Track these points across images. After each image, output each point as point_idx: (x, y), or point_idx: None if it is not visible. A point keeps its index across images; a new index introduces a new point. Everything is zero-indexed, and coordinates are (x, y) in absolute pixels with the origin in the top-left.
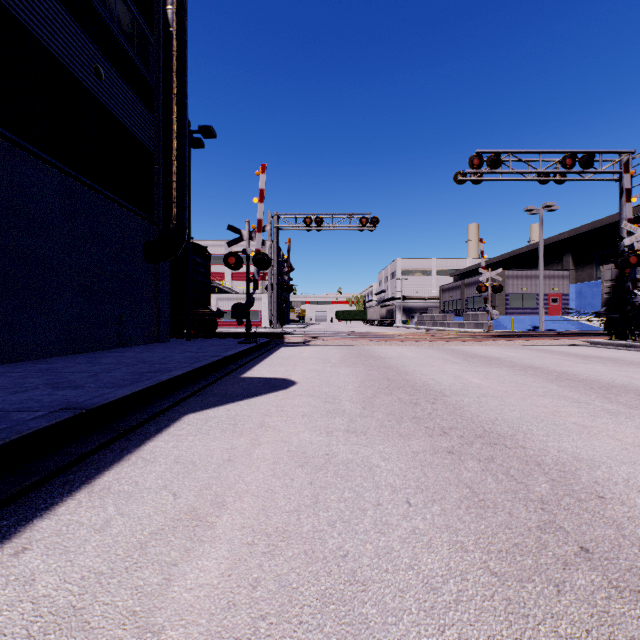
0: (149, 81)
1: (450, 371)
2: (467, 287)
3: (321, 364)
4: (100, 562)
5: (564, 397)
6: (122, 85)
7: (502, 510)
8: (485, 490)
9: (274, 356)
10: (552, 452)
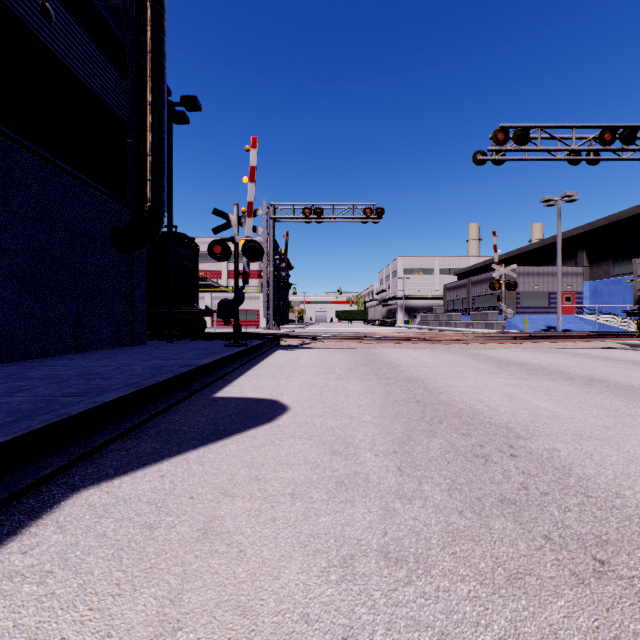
0: (120, 39)
1: (495, 386)
2: (474, 285)
3: (323, 375)
4: None
5: None
6: (82, 35)
7: None
8: None
9: (265, 363)
10: None
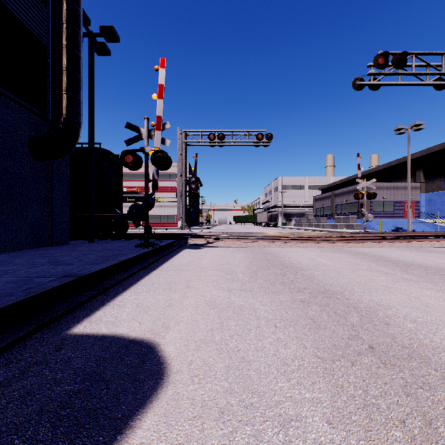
0: None
1: (443, 307)
2: (336, 197)
3: (224, 284)
4: None
5: None
6: None
7: None
8: None
9: (168, 265)
10: None
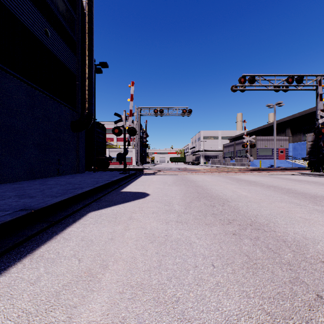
0: (73, 38)
1: (230, 188)
2: (237, 145)
3: (162, 184)
4: (30, 305)
5: (292, 202)
6: (59, 40)
7: (267, 270)
8: (256, 257)
9: (138, 180)
10: (290, 234)
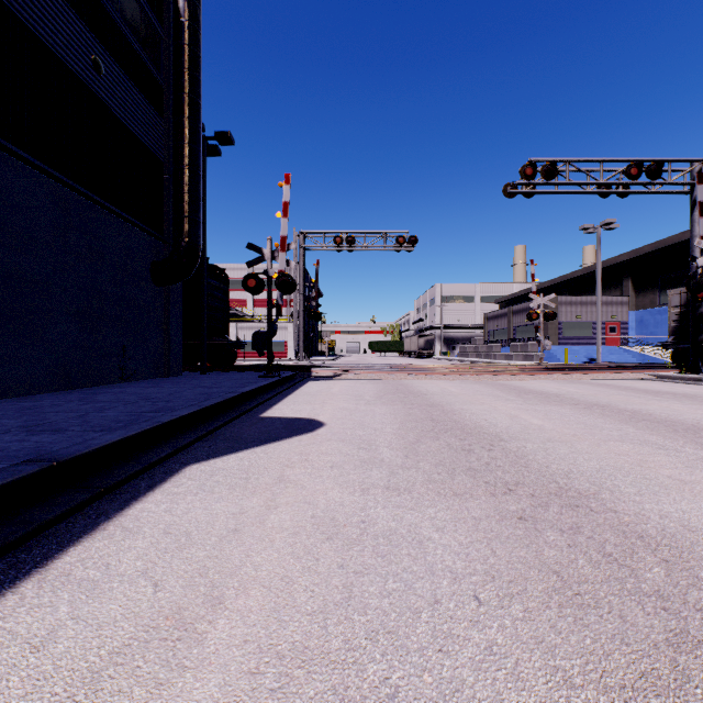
0: (157, 79)
1: (504, 410)
2: (515, 315)
3: (353, 401)
4: None
5: (646, 442)
6: (125, 82)
7: (609, 611)
8: (579, 577)
9: (299, 392)
10: (653, 518)
